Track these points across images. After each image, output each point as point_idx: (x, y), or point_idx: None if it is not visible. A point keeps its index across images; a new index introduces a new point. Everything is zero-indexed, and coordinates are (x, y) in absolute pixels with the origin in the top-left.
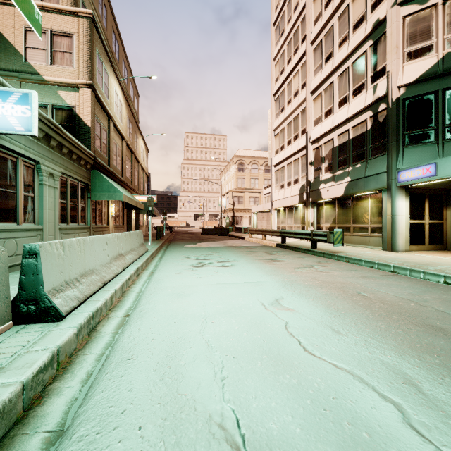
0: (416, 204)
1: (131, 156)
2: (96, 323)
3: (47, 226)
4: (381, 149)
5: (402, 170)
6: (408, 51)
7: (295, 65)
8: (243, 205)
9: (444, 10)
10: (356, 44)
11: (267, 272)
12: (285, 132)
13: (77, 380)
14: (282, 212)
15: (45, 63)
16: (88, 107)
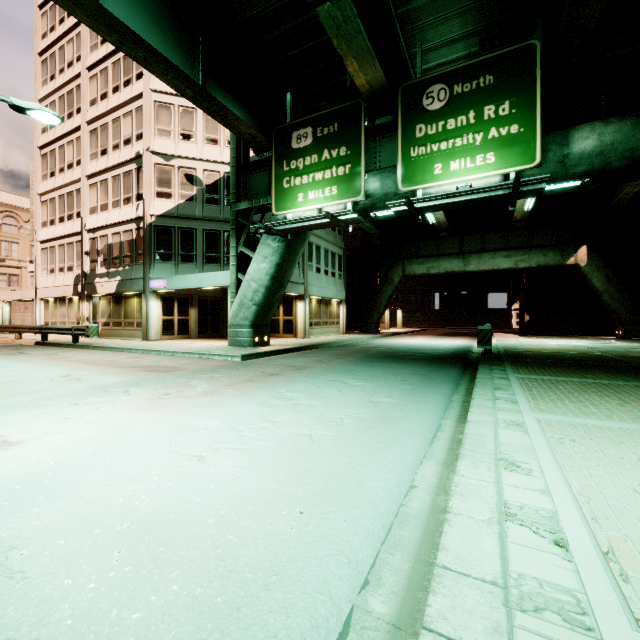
0: (168, 305)
1: None
2: None
3: None
4: (142, 258)
5: (151, 279)
6: (158, 190)
7: (69, 132)
8: None
9: (179, 173)
10: (125, 159)
11: (4, 359)
12: (57, 204)
13: None
14: (53, 304)
15: None
16: None
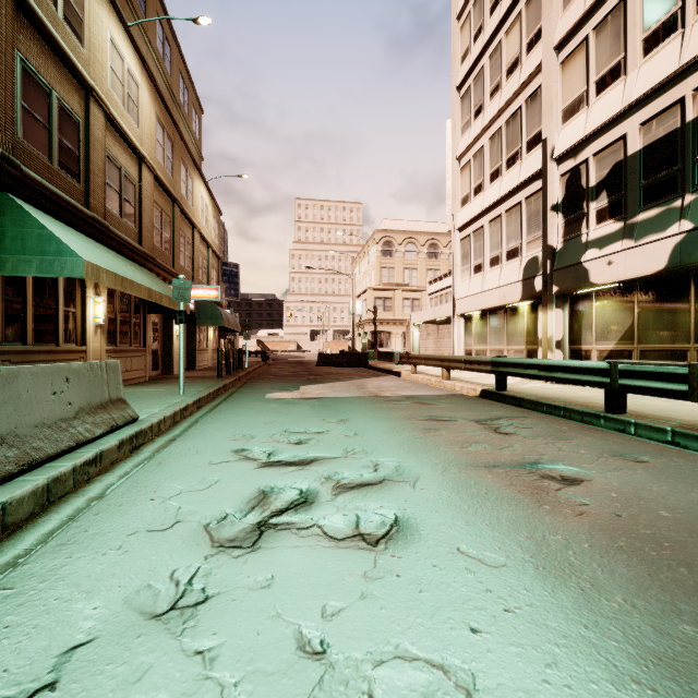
0: None
1: (172, 209)
2: None
3: None
4: None
5: None
6: None
7: (511, 4)
8: (392, 313)
9: None
10: None
11: (674, 670)
12: (486, 155)
13: None
14: (478, 321)
15: None
16: None
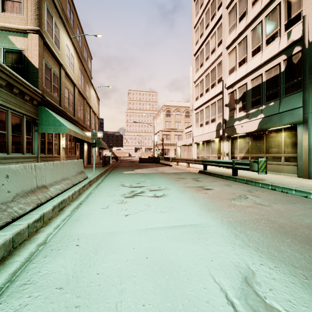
0: None
1: (83, 101)
2: None
3: None
4: (296, 87)
5: None
6: None
7: (212, 28)
8: (170, 141)
9: None
10: None
11: (203, 206)
12: (204, 82)
13: None
14: (201, 145)
15: None
16: (36, 50)
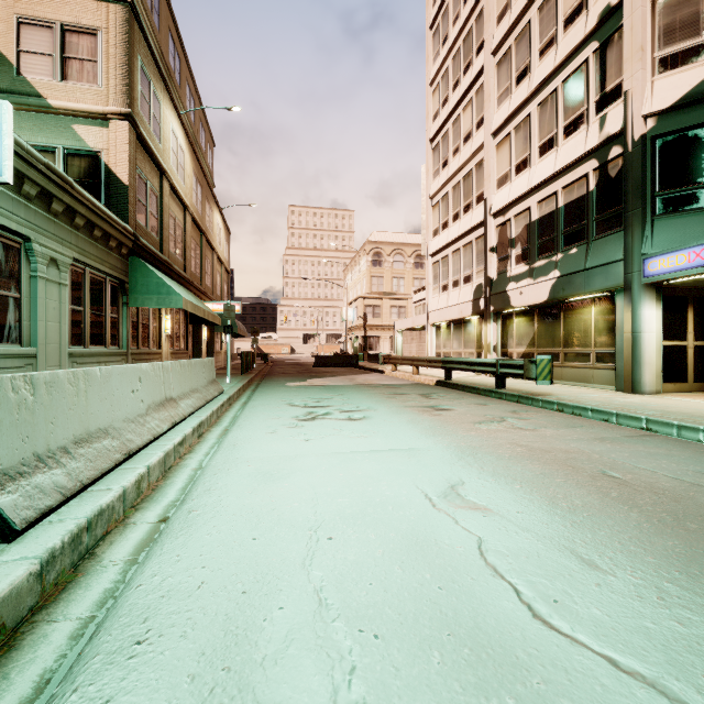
0: (673, 314)
1: (200, 239)
2: (99, 537)
3: (46, 350)
4: (613, 222)
5: (651, 257)
6: (661, 55)
7: (466, 90)
8: (381, 319)
9: None
10: (571, 49)
11: (427, 430)
12: (450, 199)
13: (8, 703)
14: (445, 329)
15: (51, 79)
16: (124, 152)
